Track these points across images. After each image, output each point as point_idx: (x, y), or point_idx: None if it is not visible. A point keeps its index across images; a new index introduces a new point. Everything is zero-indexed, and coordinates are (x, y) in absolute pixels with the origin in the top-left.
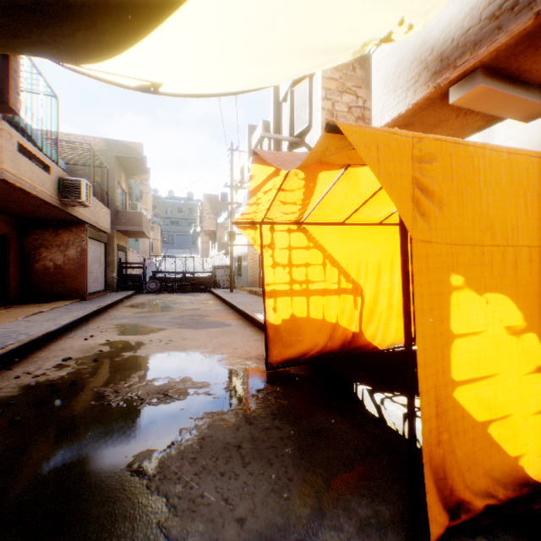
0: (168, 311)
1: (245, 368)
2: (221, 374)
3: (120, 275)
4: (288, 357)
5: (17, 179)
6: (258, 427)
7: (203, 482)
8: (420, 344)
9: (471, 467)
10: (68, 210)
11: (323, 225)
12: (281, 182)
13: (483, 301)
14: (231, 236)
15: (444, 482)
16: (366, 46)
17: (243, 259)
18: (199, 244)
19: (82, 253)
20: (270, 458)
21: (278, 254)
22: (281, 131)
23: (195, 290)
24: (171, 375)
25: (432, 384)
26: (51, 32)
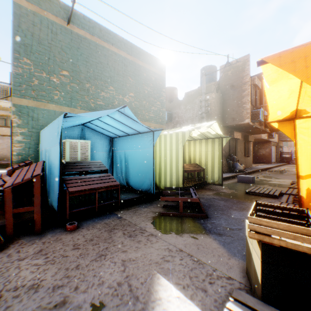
0: None
1: None
2: None
3: (280, 157)
4: None
5: (262, 137)
6: None
7: None
8: None
9: None
10: (268, 140)
11: None
12: None
13: None
14: None
15: None
16: None
17: None
18: None
19: (269, 150)
20: None
21: None
22: None
23: None
24: None
25: None
26: None
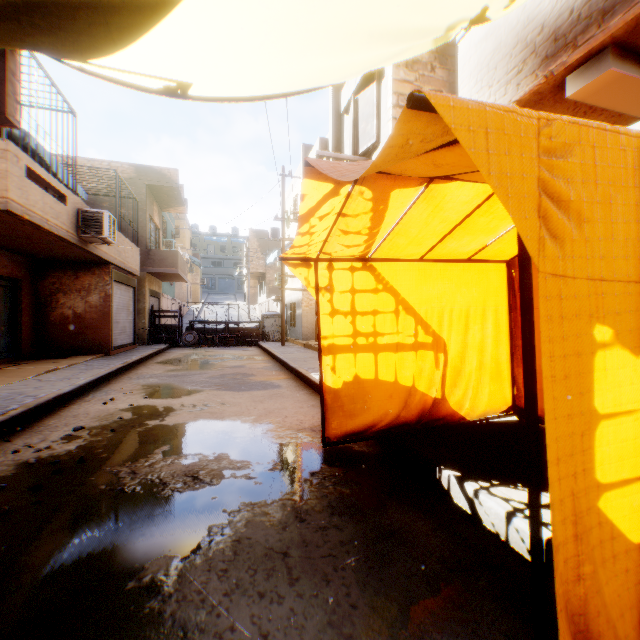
0: (206, 369)
1: (296, 442)
2: (266, 450)
3: (152, 325)
4: (351, 431)
5: (25, 210)
6: (311, 525)
7: (235, 607)
8: (550, 430)
9: (623, 611)
10: (88, 247)
11: (395, 261)
12: (341, 204)
13: (639, 364)
14: (282, 278)
15: (584, 635)
16: (451, 30)
17: (296, 306)
18: (245, 289)
19: (106, 299)
20: (326, 572)
21: (338, 298)
22: (343, 150)
23: (240, 343)
24: (203, 451)
25: (567, 489)
26: (44, 12)
